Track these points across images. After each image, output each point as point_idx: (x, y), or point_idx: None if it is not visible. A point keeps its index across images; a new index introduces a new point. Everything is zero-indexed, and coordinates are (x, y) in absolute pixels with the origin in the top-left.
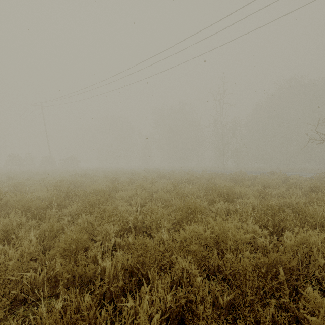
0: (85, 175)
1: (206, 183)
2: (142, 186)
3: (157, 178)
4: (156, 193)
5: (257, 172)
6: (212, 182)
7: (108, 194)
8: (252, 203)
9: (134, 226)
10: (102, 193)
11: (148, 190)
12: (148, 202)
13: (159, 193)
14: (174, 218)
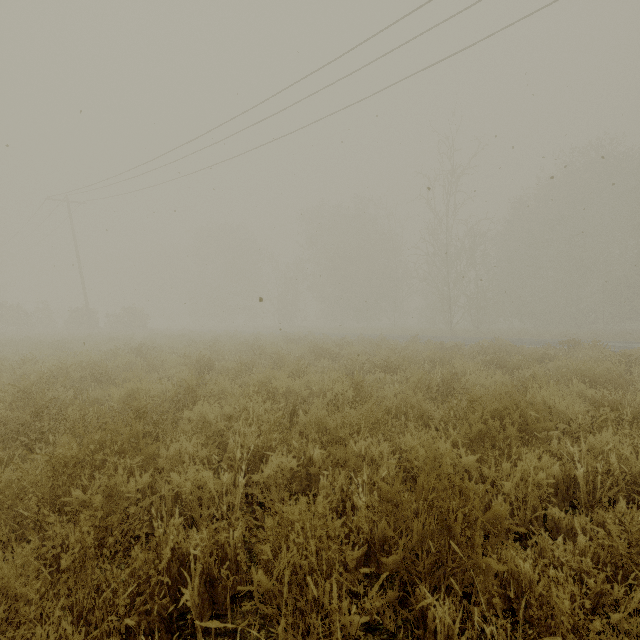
0: (140, 349)
1: (429, 369)
2: (269, 380)
3: (308, 356)
4: (306, 402)
5: (529, 342)
6: (447, 370)
7: (160, 416)
8: (613, 450)
9: (208, 579)
10: (142, 411)
11: (283, 396)
12: (278, 446)
13: (313, 411)
14: (368, 527)
